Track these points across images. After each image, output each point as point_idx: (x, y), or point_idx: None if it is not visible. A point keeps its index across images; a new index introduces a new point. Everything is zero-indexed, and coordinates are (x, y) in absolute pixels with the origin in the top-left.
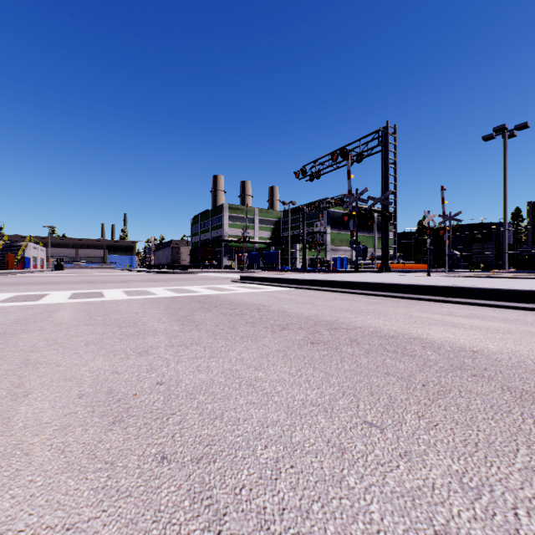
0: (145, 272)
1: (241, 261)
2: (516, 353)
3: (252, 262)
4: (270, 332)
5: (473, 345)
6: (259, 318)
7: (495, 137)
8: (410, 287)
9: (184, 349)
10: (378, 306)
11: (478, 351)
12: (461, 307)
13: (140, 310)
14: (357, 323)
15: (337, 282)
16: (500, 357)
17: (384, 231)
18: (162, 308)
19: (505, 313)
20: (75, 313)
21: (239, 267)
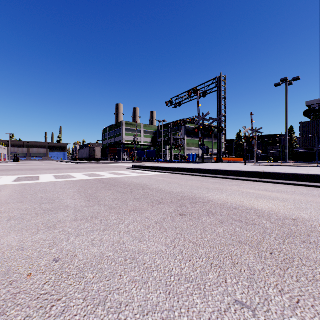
0: (72, 163)
1: (133, 156)
2: None
3: (140, 156)
4: (150, 206)
5: (291, 214)
6: (143, 195)
7: (281, 84)
8: (238, 172)
9: (85, 222)
10: (220, 185)
11: (296, 219)
12: (270, 185)
13: (61, 190)
14: (209, 198)
15: (192, 169)
16: (313, 224)
17: (219, 138)
18: (77, 187)
19: (299, 189)
20: (12, 192)
21: (132, 159)
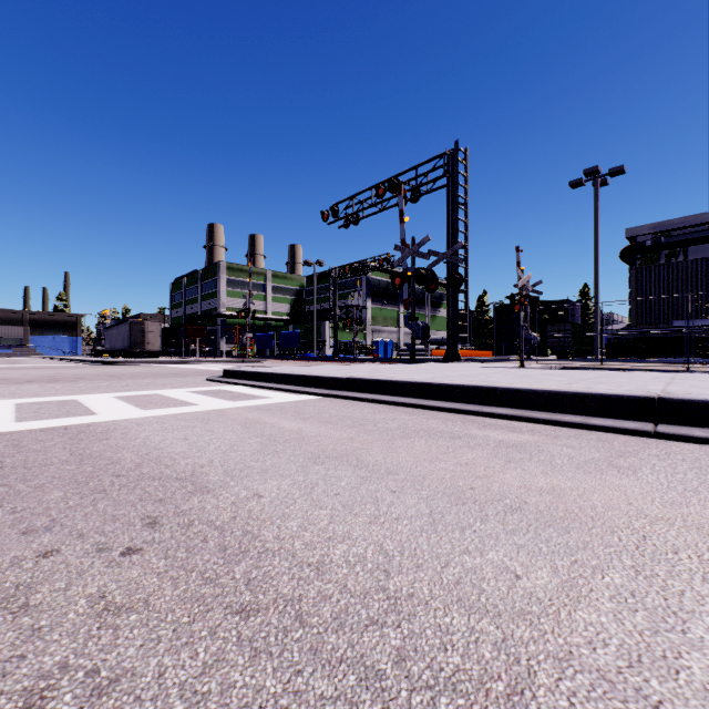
0: (79, 363)
1: (241, 345)
2: None
3: (262, 346)
4: None
5: None
6: None
7: (584, 183)
8: (559, 398)
9: None
10: (541, 466)
11: None
12: None
13: None
14: None
15: (399, 385)
16: None
17: (452, 301)
18: None
19: None
20: None
21: (243, 353)
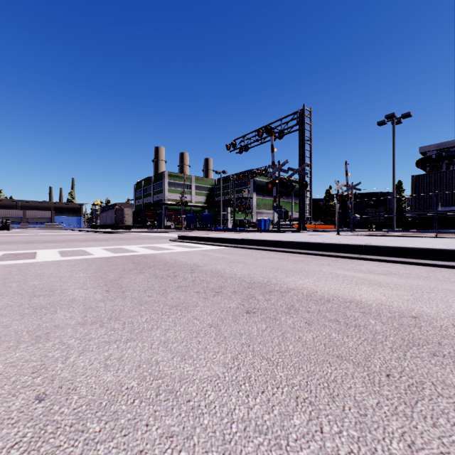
0: (90, 232)
1: (179, 222)
2: (454, 317)
3: (190, 222)
4: (202, 298)
5: (409, 309)
6: (192, 281)
7: (386, 123)
8: (329, 246)
9: (98, 327)
10: (304, 264)
11: (418, 317)
12: (375, 264)
13: (67, 273)
14: (289, 285)
15: (264, 241)
16: (443, 324)
17: (302, 197)
18: (92, 270)
19: (415, 269)
20: None
21: (178, 227)
